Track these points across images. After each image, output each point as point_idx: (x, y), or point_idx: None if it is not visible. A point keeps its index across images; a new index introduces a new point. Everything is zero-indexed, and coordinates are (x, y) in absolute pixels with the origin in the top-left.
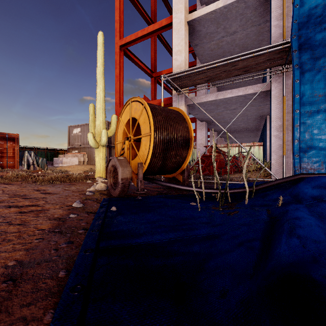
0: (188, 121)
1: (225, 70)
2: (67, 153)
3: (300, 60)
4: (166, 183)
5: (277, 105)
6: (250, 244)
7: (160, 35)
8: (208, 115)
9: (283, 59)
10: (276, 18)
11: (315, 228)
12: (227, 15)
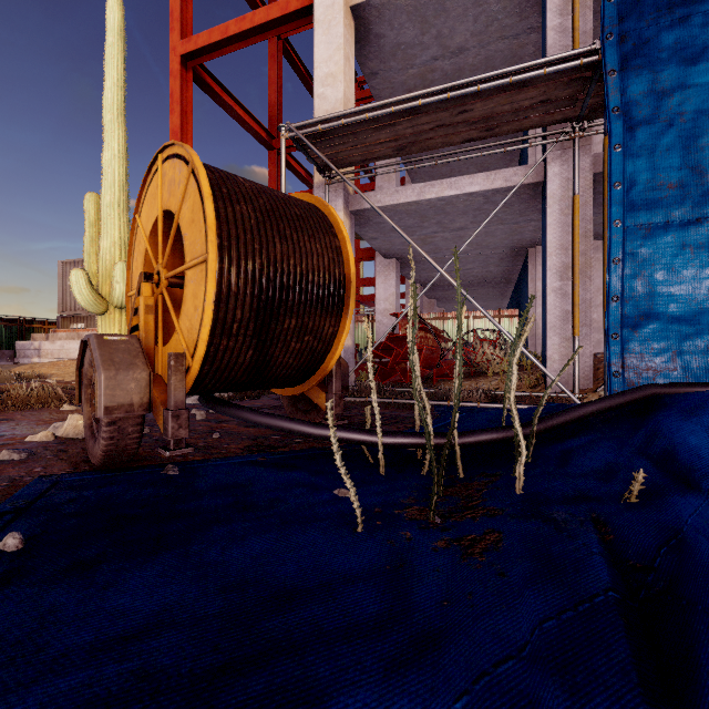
0: (339, 231)
1: (441, 123)
2: (56, 330)
3: (624, 96)
4: (269, 418)
5: (561, 216)
6: None
7: (292, 52)
8: (399, 230)
9: (577, 104)
10: (557, 10)
11: None
12: (446, 2)
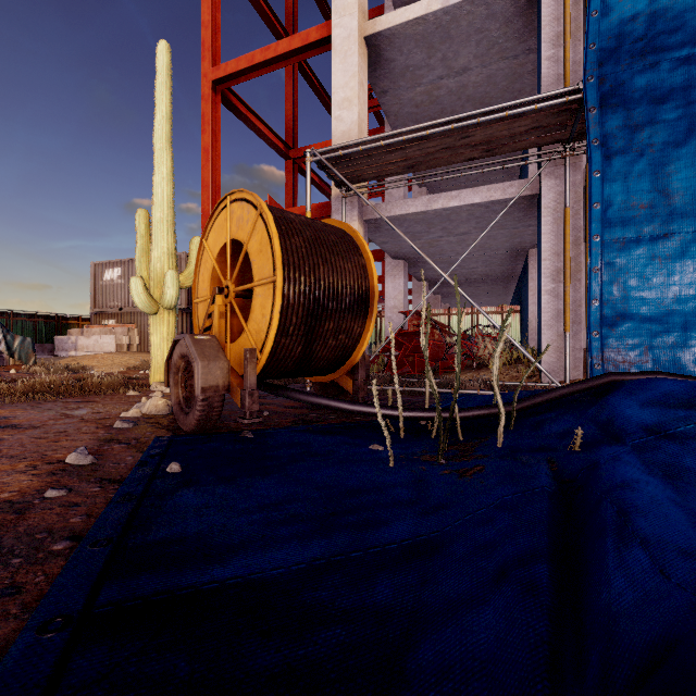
0: (365, 252)
1: (446, 146)
2: (89, 326)
3: (603, 129)
4: (314, 398)
5: (554, 226)
6: (529, 574)
7: (306, 67)
8: (409, 242)
9: (567, 129)
10: (551, 42)
11: (670, 511)
12: (451, 30)
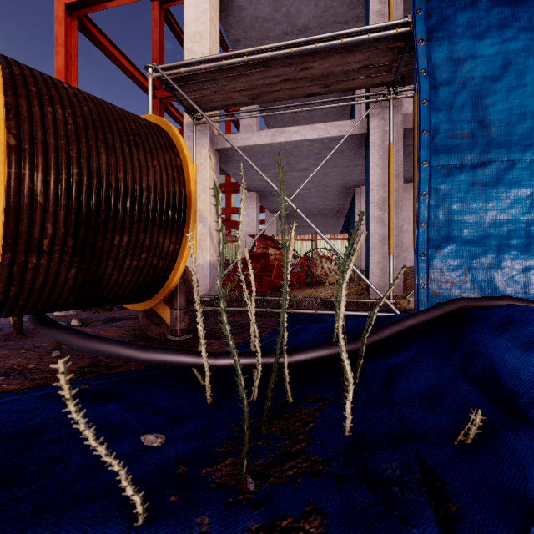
0: (181, 151)
1: (287, 77)
2: None
3: (429, 61)
4: (92, 342)
5: (380, 160)
6: None
7: (173, 21)
8: (250, 163)
9: (393, 71)
10: None
11: None
12: None
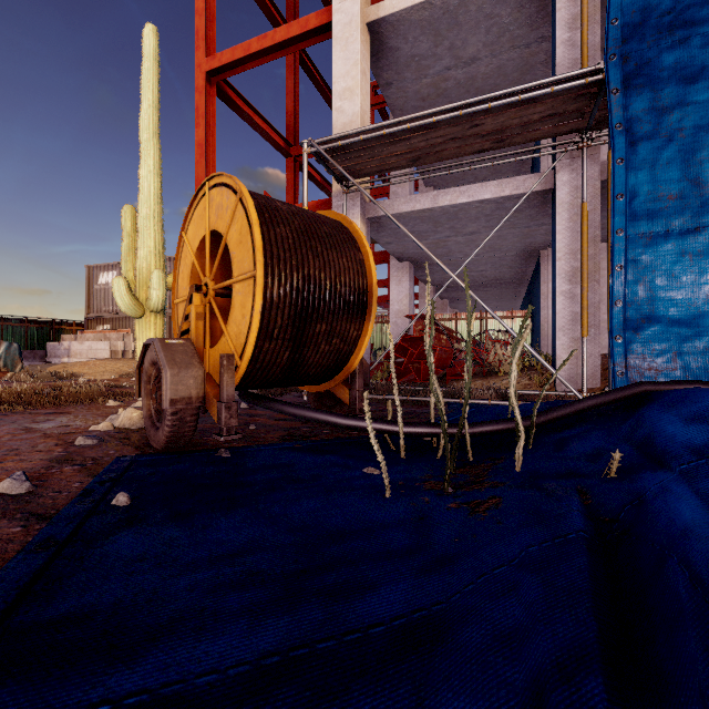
0: (363, 246)
1: (454, 136)
2: (84, 331)
3: (627, 113)
4: (303, 410)
5: (570, 222)
6: (582, 700)
7: (308, 61)
8: (414, 239)
9: (585, 117)
10: (566, 25)
11: None
12: (459, 16)
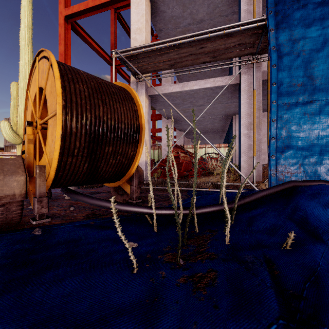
0: (137, 102)
1: (191, 53)
2: (3, 152)
3: (277, 41)
4: (96, 201)
5: (247, 100)
6: None
7: (122, 19)
8: (170, 104)
9: (255, 46)
10: (246, 2)
11: None
12: None
